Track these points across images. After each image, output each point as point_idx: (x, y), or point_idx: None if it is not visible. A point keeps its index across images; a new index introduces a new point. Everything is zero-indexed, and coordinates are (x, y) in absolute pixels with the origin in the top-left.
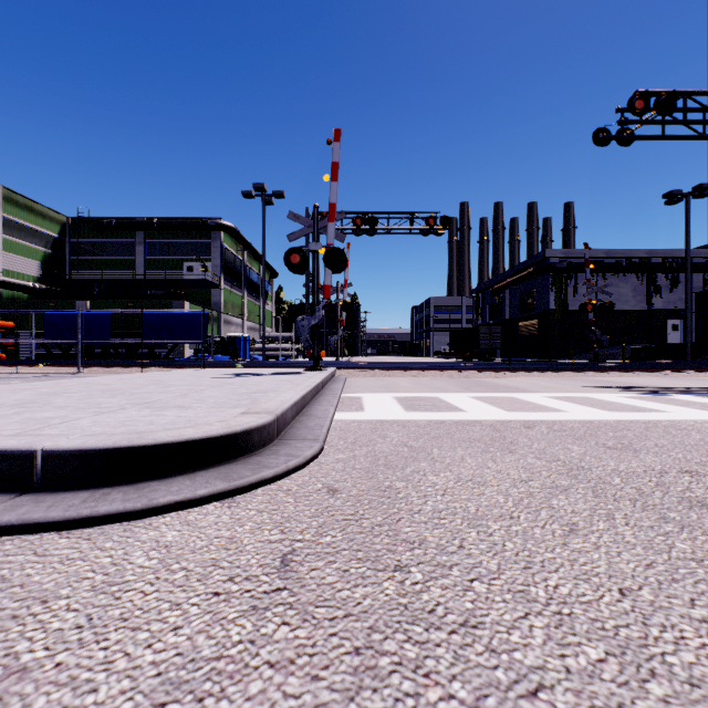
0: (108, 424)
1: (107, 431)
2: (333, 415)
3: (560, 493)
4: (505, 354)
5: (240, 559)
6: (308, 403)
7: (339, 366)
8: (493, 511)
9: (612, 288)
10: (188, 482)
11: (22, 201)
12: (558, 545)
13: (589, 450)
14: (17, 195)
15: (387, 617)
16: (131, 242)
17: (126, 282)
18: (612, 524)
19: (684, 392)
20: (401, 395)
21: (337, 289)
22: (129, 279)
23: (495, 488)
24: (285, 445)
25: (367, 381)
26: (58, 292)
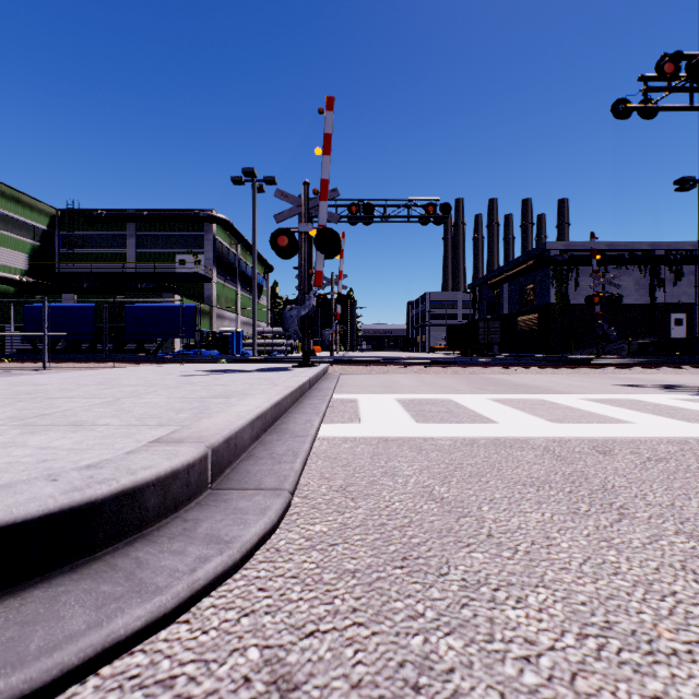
0: None
1: None
2: (317, 429)
3: None
4: (503, 349)
5: None
6: (286, 410)
7: (332, 362)
8: None
9: (614, 281)
10: None
11: (9, 192)
12: None
13: None
14: (3, 185)
15: None
16: (121, 235)
17: (116, 275)
18: None
19: None
20: (404, 397)
21: (332, 280)
22: (119, 272)
23: (693, 671)
24: (219, 504)
25: (364, 378)
26: (46, 286)
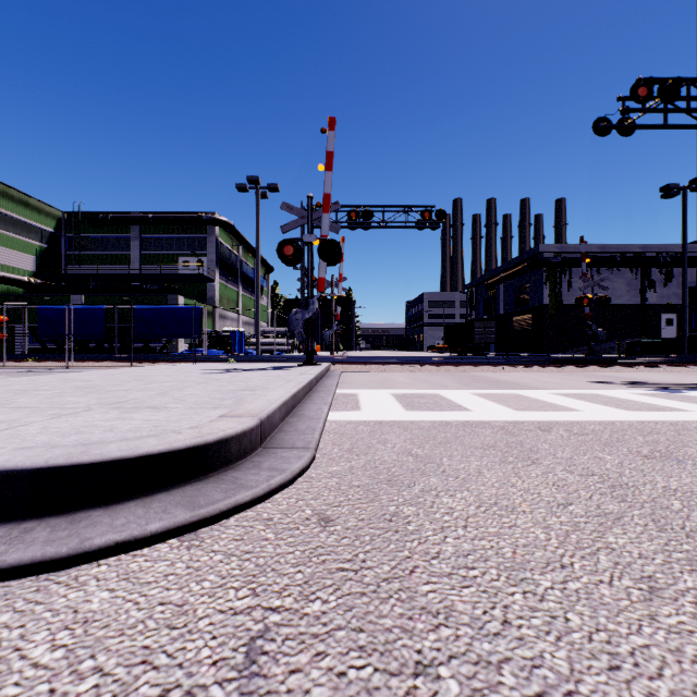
0: (60, 431)
1: (52, 442)
2: (327, 415)
3: (613, 525)
4: (498, 349)
5: (186, 648)
6: (299, 401)
7: (333, 361)
8: (536, 555)
9: (606, 282)
10: (140, 511)
11: (18, 196)
12: (643, 620)
13: (624, 460)
14: (12, 189)
15: None
16: (126, 237)
17: (121, 277)
18: None
19: (695, 388)
20: (398, 392)
21: (332, 283)
22: (125, 273)
23: (528, 516)
24: (270, 454)
25: (363, 376)
26: (53, 287)
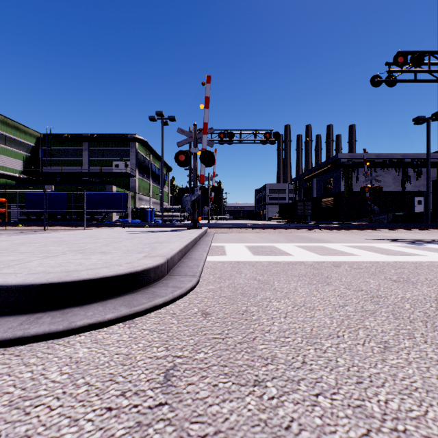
0: (50, 265)
1: (47, 270)
2: (206, 258)
3: (369, 316)
4: (313, 219)
5: (132, 374)
6: (189, 250)
7: (209, 226)
8: (324, 331)
9: (380, 177)
10: (101, 308)
11: (12, 123)
12: (378, 361)
13: (381, 283)
14: (8, 119)
15: (251, 435)
16: (80, 149)
17: (77, 174)
18: (414, 342)
19: (432, 242)
20: (249, 244)
21: (209, 178)
22: (79, 172)
23: (321, 312)
24: (173, 279)
25: (228, 235)
26: (34, 180)
